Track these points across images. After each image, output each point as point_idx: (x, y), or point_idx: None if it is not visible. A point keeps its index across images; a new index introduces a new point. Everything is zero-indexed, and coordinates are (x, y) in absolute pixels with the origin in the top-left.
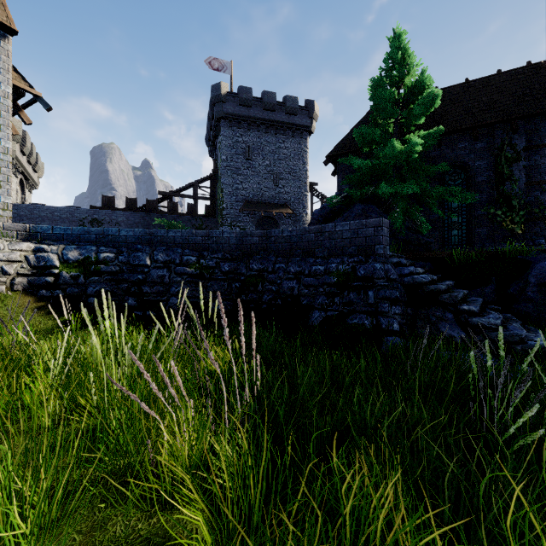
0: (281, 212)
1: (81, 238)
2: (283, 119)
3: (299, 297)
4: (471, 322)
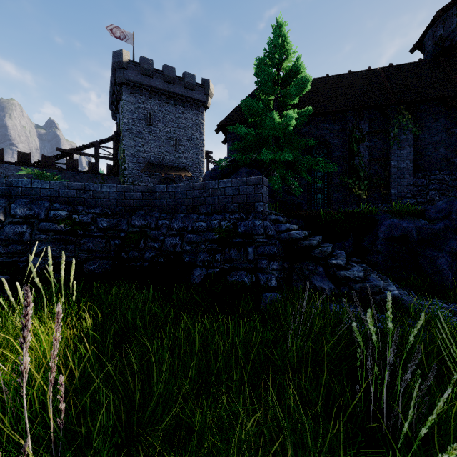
0: (180, 174)
1: None
2: (182, 92)
3: (181, 254)
4: (339, 275)
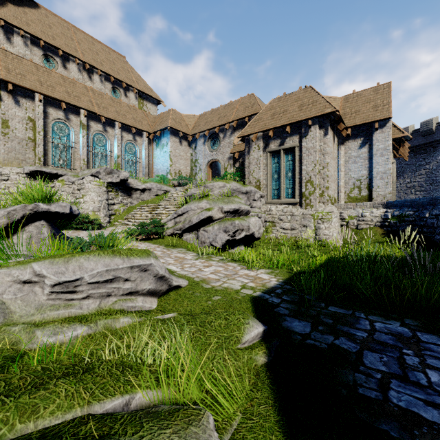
0: None
1: (404, 205)
2: None
3: None
4: None
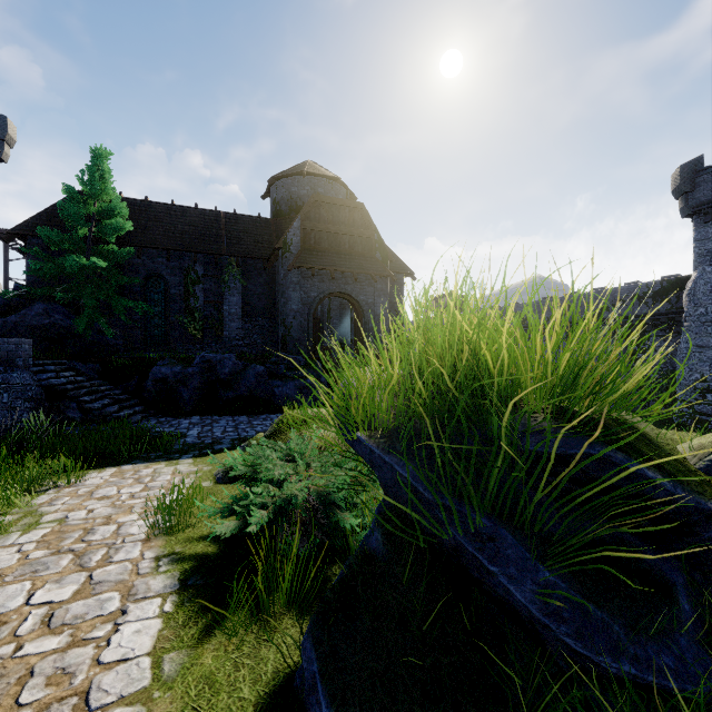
0: None
1: None
2: None
3: None
4: (85, 407)
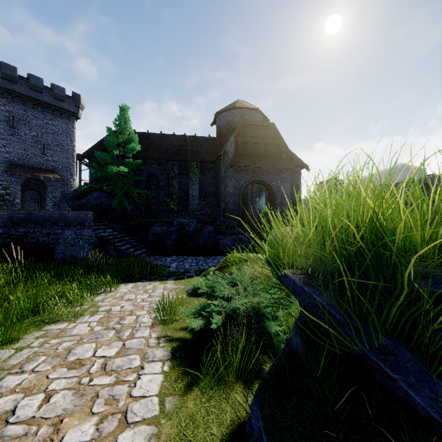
0: (49, 176)
1: None
2: (51, 101)
3: (48, 244)
4: (118, 249)
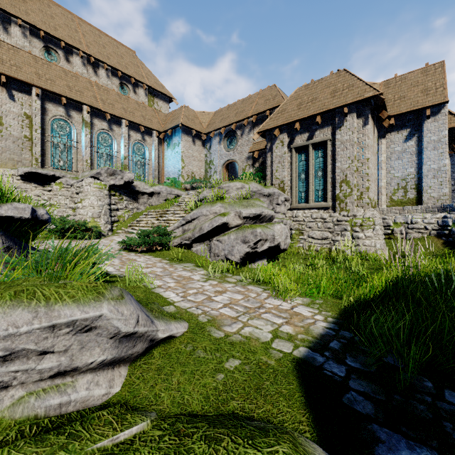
0: None
1: None
2: None
3: None
4: None
